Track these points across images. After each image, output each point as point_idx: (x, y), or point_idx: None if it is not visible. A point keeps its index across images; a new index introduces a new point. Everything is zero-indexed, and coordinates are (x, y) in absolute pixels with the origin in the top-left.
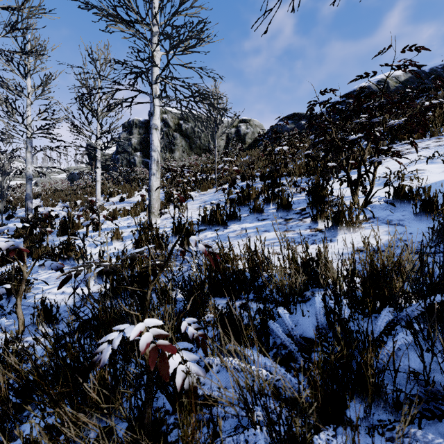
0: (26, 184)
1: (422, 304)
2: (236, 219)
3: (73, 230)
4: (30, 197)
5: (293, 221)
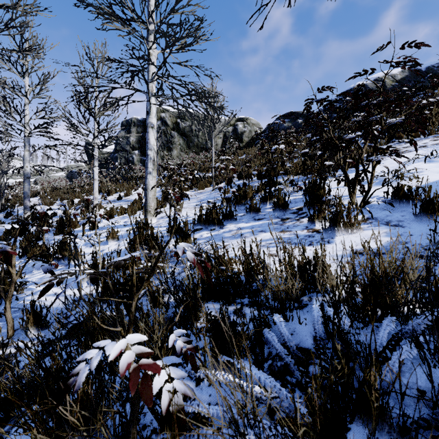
0: (24, 183)
1: (429, 316)
2: (232, 219)
3: (69, 229)
4: (28, 195)
5: (289, 221)
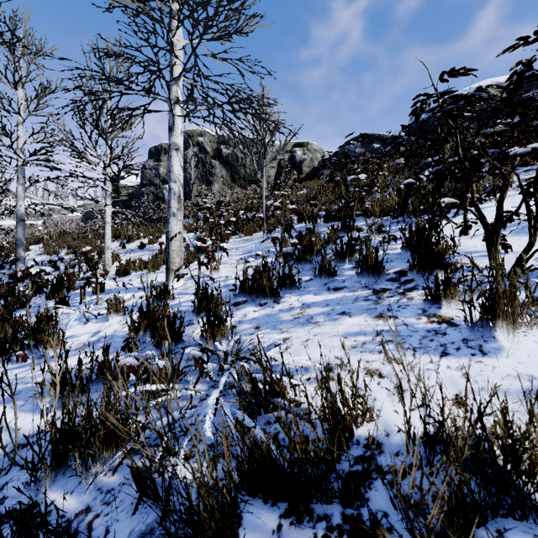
0: (17, 227)
1: None
2: (293, 286)
3: (62, 293)
4: (22, 243)
5: (388, 296)
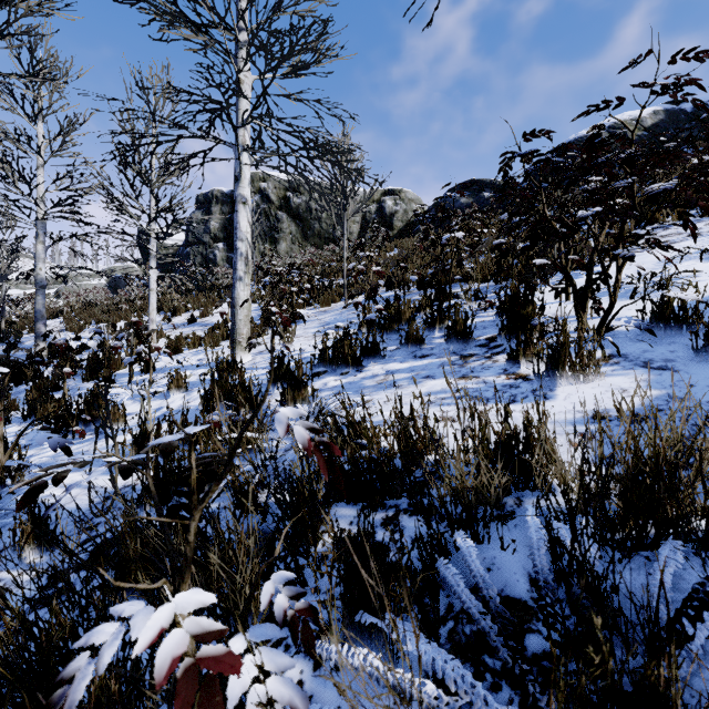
0: (36, 295)
1: None
2: (377, 355)
3: (107, 372)
4: (43, 316)
5: (475, 360)
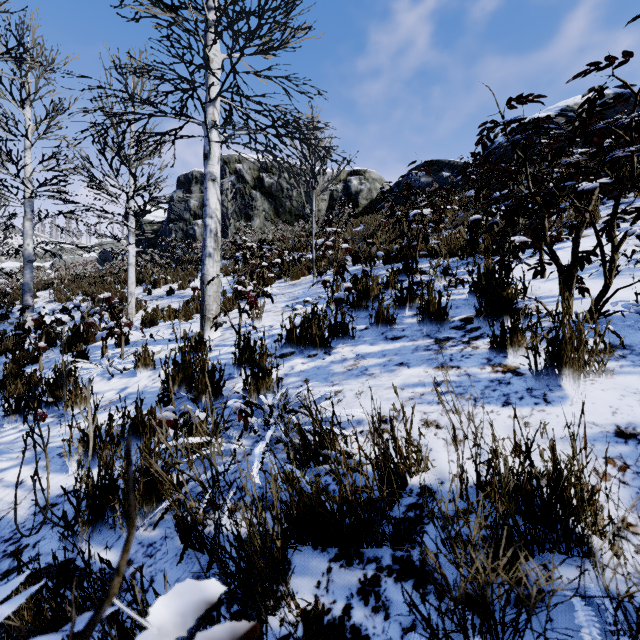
0: (24, 269)
1: None
2: (346, 336)
3: (81, 346)
4: (30, 288)
5: (452, 345)
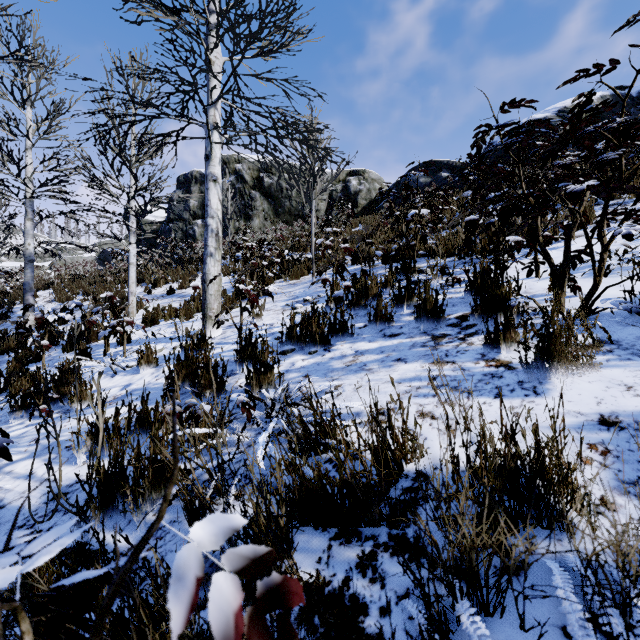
0: (25, 269)
1: None
2: (345, 333)
3: (83, 344)
4: (31, 288)
5: (448, 341)
